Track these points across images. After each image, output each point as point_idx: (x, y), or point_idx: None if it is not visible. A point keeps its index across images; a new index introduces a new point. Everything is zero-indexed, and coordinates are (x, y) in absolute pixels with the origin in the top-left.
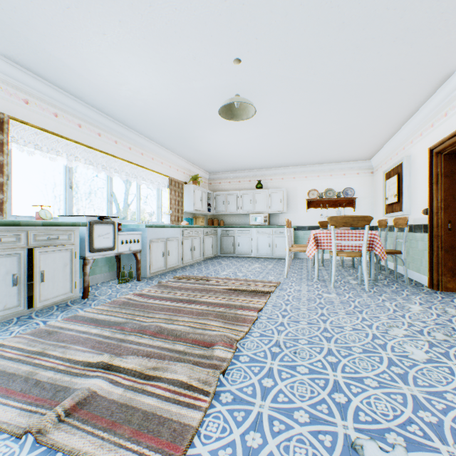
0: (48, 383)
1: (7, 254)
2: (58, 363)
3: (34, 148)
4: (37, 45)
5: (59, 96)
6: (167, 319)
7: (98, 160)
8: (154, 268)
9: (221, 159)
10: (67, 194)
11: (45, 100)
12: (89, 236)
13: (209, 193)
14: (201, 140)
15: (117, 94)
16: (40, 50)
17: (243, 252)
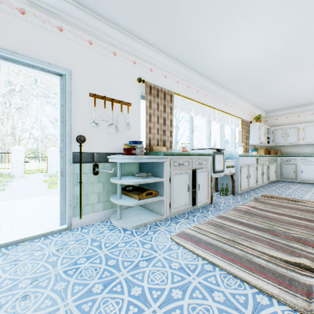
0: (270, 269)
1: (185, 172)
2: (257, 253)
3: (178, 109)
4: (195, 43)
5: (190, 75)
6: (309, 234)
7: (205, 112)
8: (241, 187)
9: (285, 99)
10: (190, 135)
11: (184, 79)
12: (212, 162)
13: (267, 128)
14: (277, 84)
15: (228, 63)
16: (194, 47)
17: (306, 179)
